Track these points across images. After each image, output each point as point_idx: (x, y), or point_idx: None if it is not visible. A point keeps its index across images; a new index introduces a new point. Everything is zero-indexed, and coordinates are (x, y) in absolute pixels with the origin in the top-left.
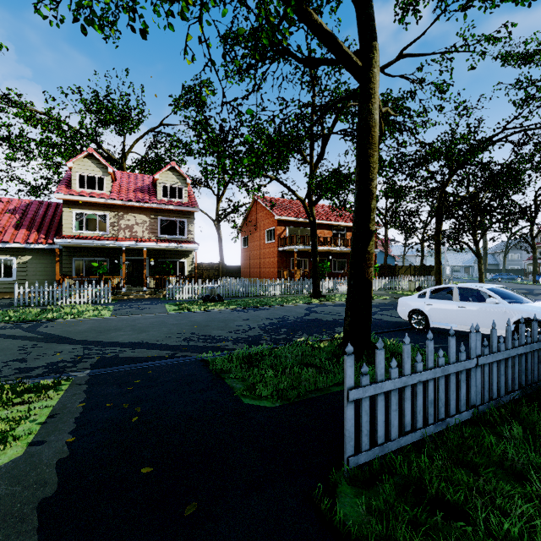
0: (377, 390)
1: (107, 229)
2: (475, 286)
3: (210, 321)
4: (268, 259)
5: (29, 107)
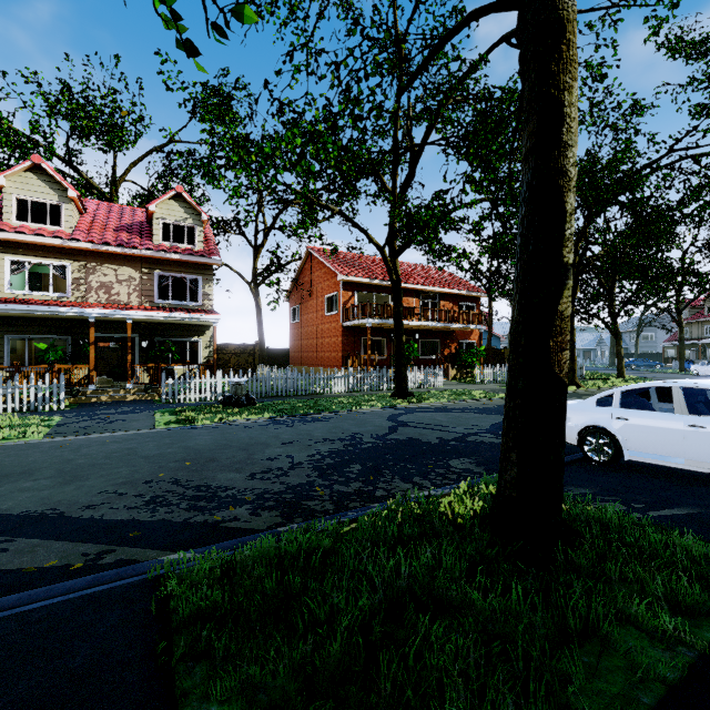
0: None
1: (67, 289)
2: None
3: (220, 448)
4: (328, 338)
5: None
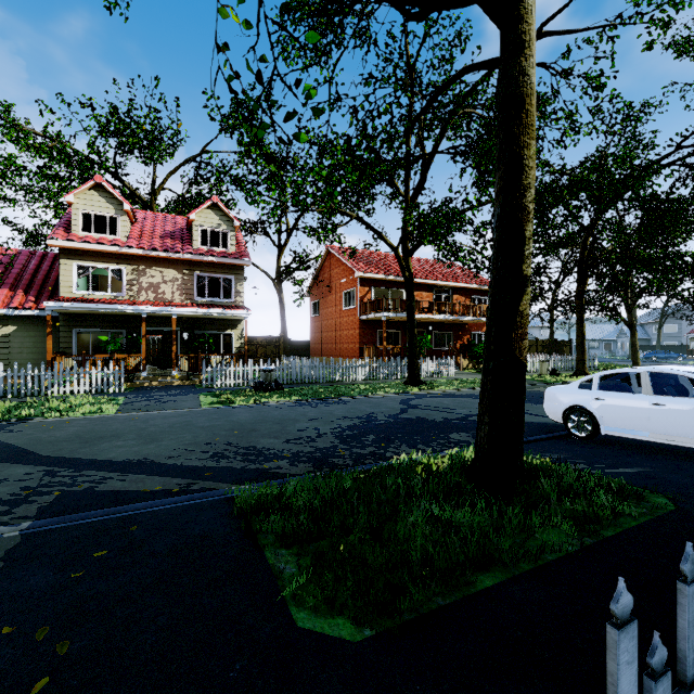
0: None
1: (123, 289)
2: (680, 370)
3: (259, 422)
4: (346, 331)
5: (24, 127)
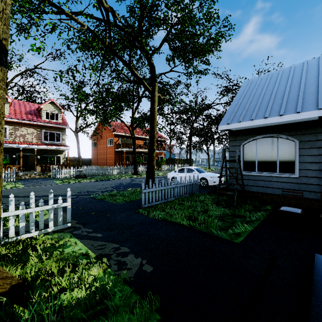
0: (149, 190)
1: (7, 136)
2: (191, 167)
3: (85, 186)
4: (109, 155)
5: None
